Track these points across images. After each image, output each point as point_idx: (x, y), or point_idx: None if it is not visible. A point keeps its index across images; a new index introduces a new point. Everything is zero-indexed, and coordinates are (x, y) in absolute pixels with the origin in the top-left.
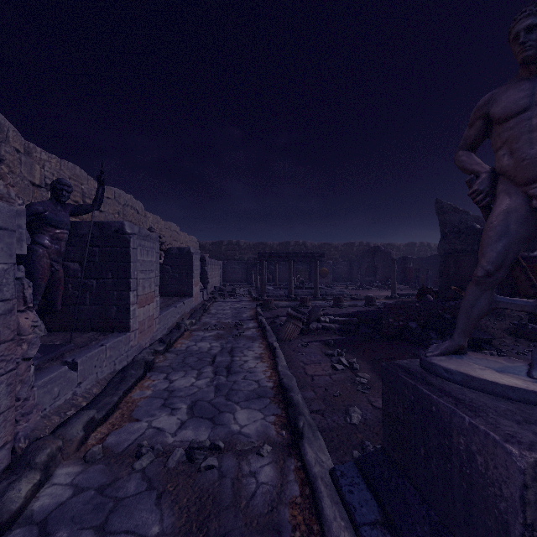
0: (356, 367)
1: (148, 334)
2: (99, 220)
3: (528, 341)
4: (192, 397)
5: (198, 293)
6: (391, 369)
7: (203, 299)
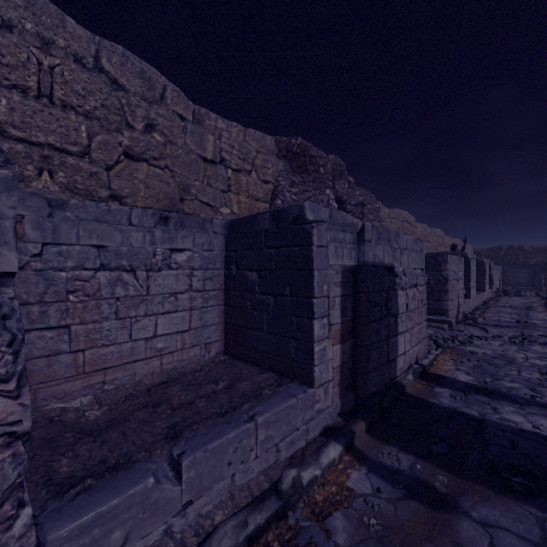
0: None
1: (472, 303)
2: (429, 247)
3: None
4: (510, 317)
5: (487, 290)
6: None
7: (490, 296)
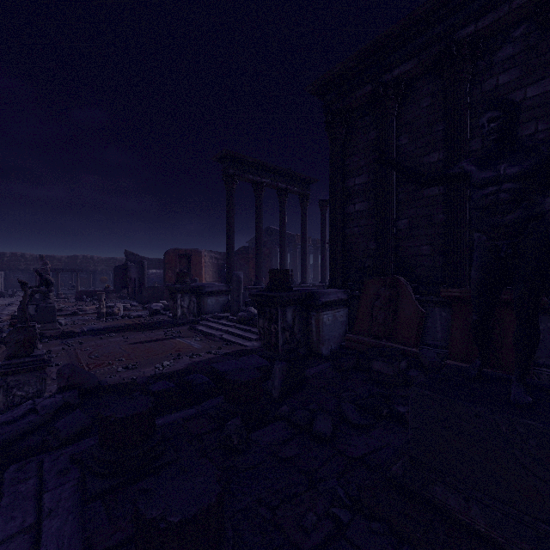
0: None
1: None
2: None
3: (121, 299)
4: None
5: None
6: None
7: None
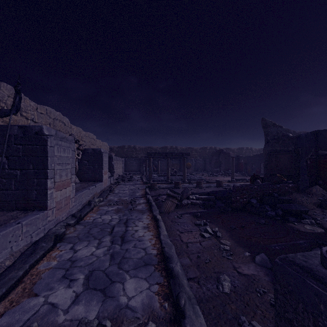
0: (219, 235)
1: (64, 210)
2: None
3: None
4: (90, 266)
5: (107, 179)
6: (291, 270)
7: (110, 183)
